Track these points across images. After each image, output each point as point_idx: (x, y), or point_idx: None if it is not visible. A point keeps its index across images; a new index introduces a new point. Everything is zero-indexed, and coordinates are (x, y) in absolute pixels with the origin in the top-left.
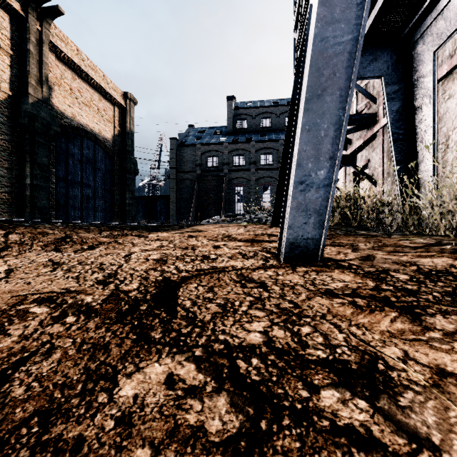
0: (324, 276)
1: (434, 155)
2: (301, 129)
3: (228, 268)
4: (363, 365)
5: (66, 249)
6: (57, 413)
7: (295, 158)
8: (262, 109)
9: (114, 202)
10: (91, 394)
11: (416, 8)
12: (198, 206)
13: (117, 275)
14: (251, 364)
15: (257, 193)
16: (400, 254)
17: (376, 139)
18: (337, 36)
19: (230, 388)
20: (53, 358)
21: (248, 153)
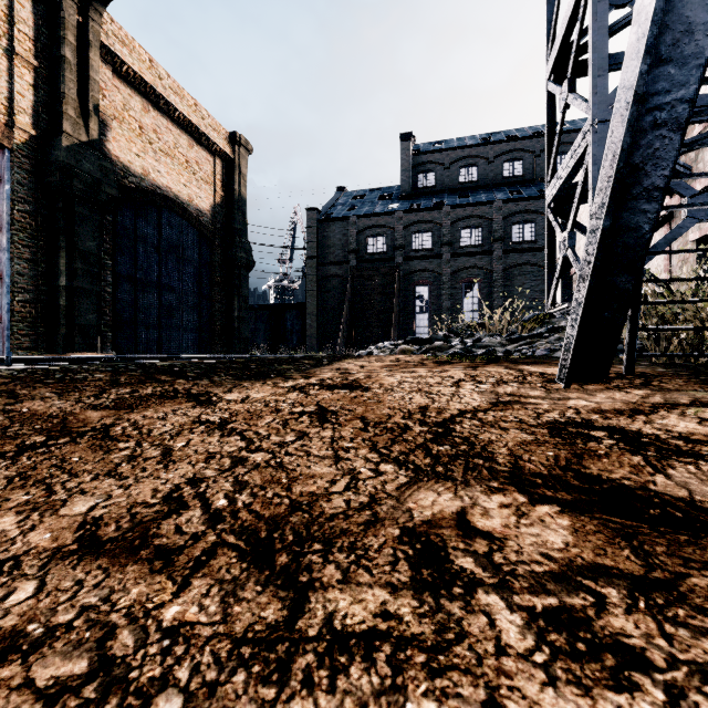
0: None
1: None
2: None
3: None
4: None
5: None
6: None
7: None
8: (462, 151)
9: (214, 315)
10: None
11: None
12: (353, 320)
13: None
14: None
15: (454, 297)
16: None
17: None
18: None
19: None
20: None
21: (438, 227)
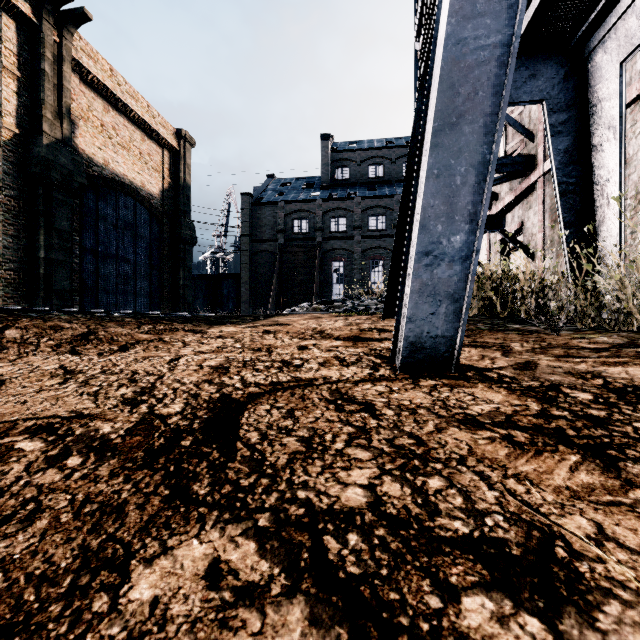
0: (462, 394)
1: (620, 214)
2: (427, 174)
3: (317, 381)
4: (530, 548)
5: (88, 351)
6: (22, 631)
7: (418, 217)
8: (370, 152)
9: (163, 283)
10: (82, 596)
11: (595, 0)
12: (281, 289)
13: (154, 391)
14: (347, 544)
15: (363, 271)
16: (575, 360)
17: (534, 193)
18: (480, 37)
19: (311, 589)
20: (36, 527)
21: (351, 214)
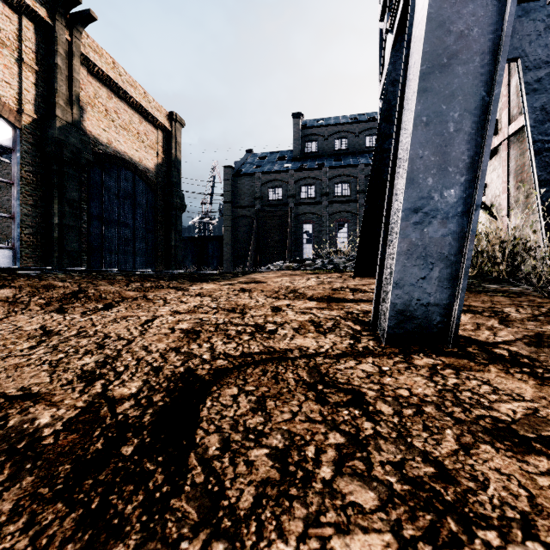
0: (474, 382)
1: None
2: (414, 122)
3: (292, 353)
4: None
5: (73, 309)
6: None
7: (404, 170)
8: (336, 127)
9: (157, 244)
10: None
11: None
12: (258, 249)
13: (116, 362)
14: None
15: (330, 232)
16: None
17: (497, 155)
18: None
19: None
20: None
21: (319, 182)
